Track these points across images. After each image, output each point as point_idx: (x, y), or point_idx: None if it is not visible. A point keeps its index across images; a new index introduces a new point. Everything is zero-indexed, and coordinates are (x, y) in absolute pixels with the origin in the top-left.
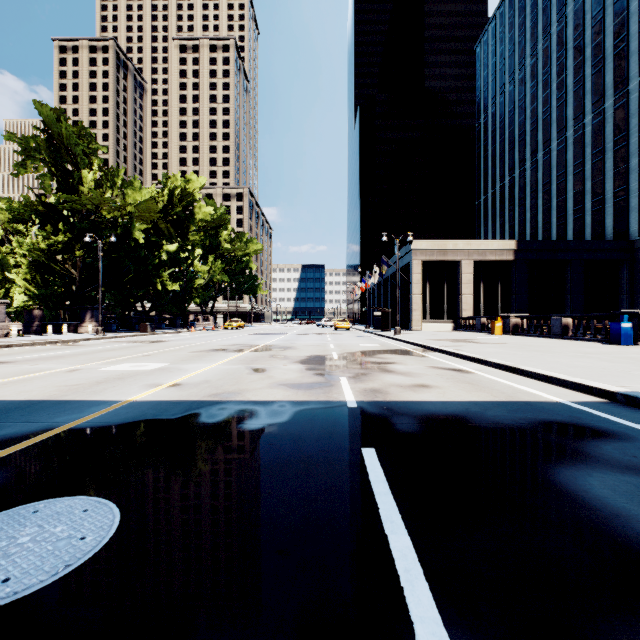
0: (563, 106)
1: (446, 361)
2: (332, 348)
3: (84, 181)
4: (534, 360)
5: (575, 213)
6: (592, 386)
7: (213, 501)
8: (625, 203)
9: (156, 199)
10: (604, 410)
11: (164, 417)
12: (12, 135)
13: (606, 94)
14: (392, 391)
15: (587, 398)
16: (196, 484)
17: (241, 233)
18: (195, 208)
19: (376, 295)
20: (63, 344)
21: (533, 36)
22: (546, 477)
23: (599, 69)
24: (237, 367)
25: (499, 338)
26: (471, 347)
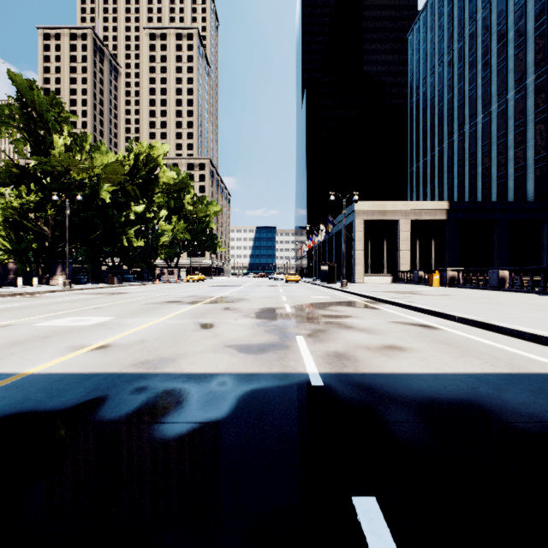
0: (488, 84)
1: (403, 314)
2: (284, 300)
3: (55, 146)
4: (498, 314)
5: (499, 178)
6: None
7: None
8: (545, 169)
9: (123, 163)
10: None
11: (47, 408)
12: None
13: (527, 72)
14: (361, 356)
15: None
16: None
17: (202, 197)
18: (159, 172)
19: (321, 252)
20: (26, 296)
21: (460, 23)
22: None
23: (521, 50)
24: (184, 322)
25: (440, 290)
26: (421, 299)
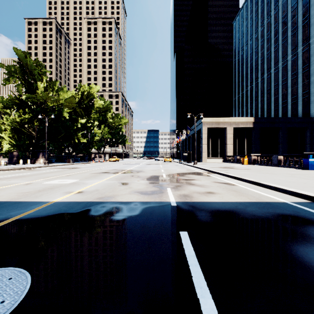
0: (277, 51)
1: (221, 178)
2: (162, 171)
3: (39, 88)
4: (267, 178)
5: (283, 104)
6: (301, 193)
7: (90, 271)
8: (308, 99)
9: (75, 97)
10: (310, 207)
11: (70, 212)
12: (2, 64)
13: (298, 45)
14: (194, 196)
15: (299, 200)
16: (82, 258)
17: (117, 114)
18: (94, 101)
19: (184, 144)
20: (27, 169)
21: (262, 16)
22: (289, 252)
23: (295, 32)
24: (113, 182)
25: (246, 166)
26: (233, 171)
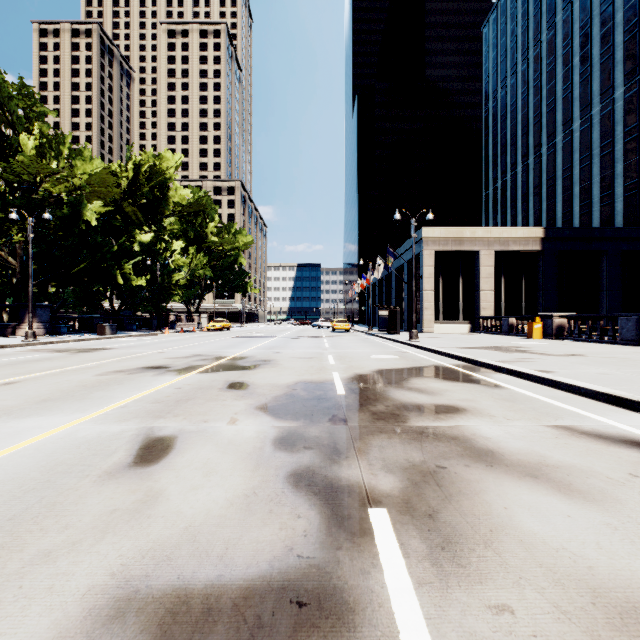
0: (588, 81)
1: (559, 403)
2: (332, 363)
3: (25, 150)
4: None
5: (603, 200)
6: None
7: None
8: None
9: (118, 175)
10: None
11: None
12: None
13: None
14: None
15: None
16: None
17: (229, 225)
18: (170, 190)
19: (377, 293)
20: None
21: (551, 7)
22: None
23: (633, 34)
24: (116, 432)
25: (551, 344)
26: (552, 364)
